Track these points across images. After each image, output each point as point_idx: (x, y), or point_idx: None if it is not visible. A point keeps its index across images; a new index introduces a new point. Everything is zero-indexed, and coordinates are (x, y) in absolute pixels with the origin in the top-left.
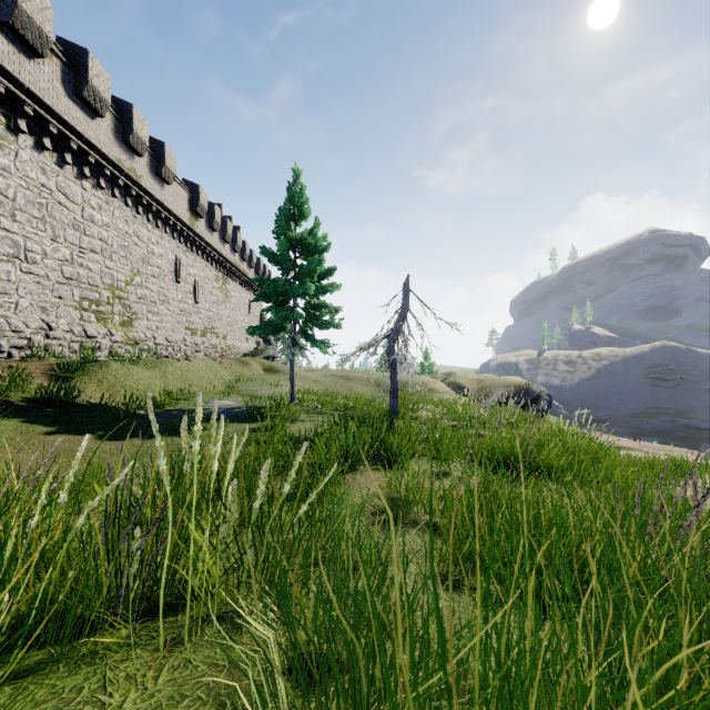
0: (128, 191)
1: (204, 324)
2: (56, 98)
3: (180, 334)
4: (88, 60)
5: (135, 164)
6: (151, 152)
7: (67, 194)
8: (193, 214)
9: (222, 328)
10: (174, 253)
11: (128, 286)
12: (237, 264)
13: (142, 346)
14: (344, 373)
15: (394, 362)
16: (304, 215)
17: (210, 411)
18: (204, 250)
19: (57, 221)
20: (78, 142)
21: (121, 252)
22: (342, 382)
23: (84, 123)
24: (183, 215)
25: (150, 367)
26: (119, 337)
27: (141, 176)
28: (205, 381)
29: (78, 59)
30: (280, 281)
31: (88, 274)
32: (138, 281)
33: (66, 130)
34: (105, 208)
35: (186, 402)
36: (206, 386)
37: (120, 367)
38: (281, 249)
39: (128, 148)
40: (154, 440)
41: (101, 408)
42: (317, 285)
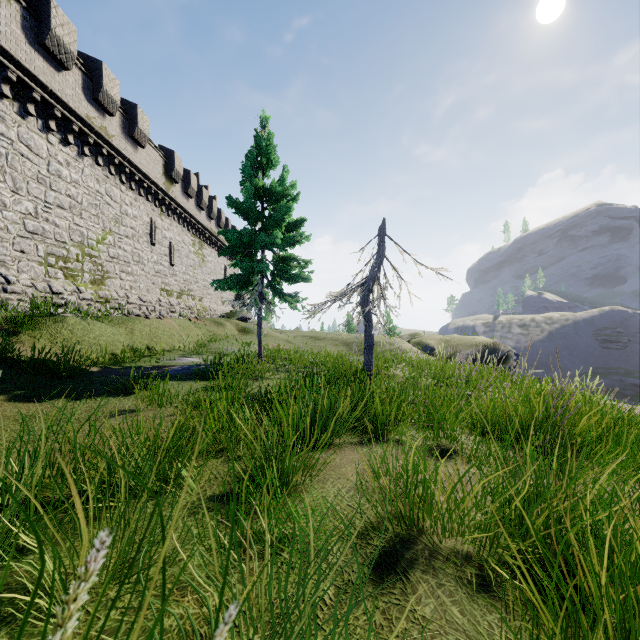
0: (99, 150)
1: (180, 286)
2: (14, 43)
3: (155, 294)
4: (50, 8)
5: (106, 123)
6: (123, 113)
7: (30, 146)
8: (168, 179)
9: (198, 291)
10: (149, 216)
11: (99, 245)
12: (213, 231)
13: (114, 305)
14: (314, 334)
15: (369, 313)
16: (272, 164)
17: (170, 368)
18: (180, 215)
19: (18, 172)
20: (41, 93)
21: (92, 210)
22: (312, 342)
23: (49, 74)
24: (158, 179)
25: (116, 324)
26: (88, 295)
27: (113, 136)
28: (176, 339)
29: (40, 6)
30: (244, 228)
31: (54, 230)
32: (110, 240)
33: (27, 79)
34: (74, 164)
35: (151, 359)
36: (177, 344)
37: (78, 322)
38: (246, 195)
39: (98, 106)
40: (85, 402)
41: (42, 364)
42: (285, 235)
